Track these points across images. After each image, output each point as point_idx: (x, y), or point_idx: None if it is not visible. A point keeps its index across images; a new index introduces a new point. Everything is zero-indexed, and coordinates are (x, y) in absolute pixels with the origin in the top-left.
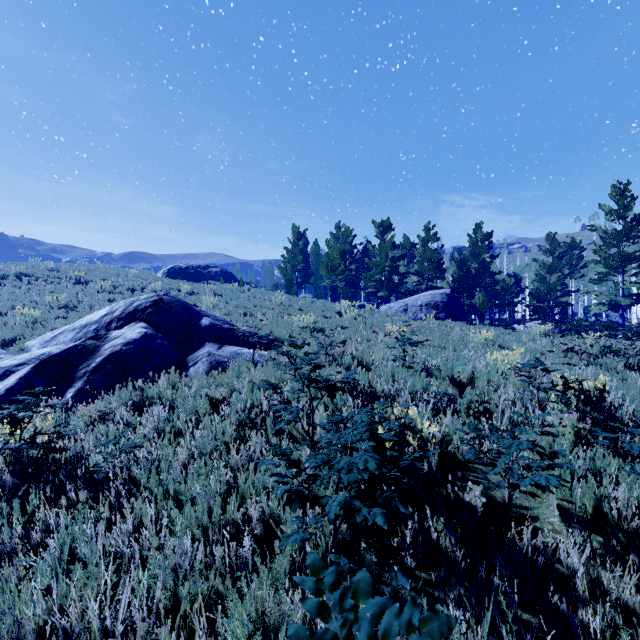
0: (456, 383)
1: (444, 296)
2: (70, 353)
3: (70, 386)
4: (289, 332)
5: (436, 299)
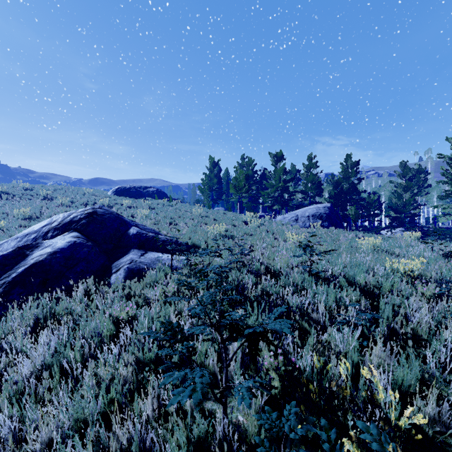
0: (366, 294)
1: (326, 209)
2: None
3: None
4: (205, 239)
5: (320, 211)
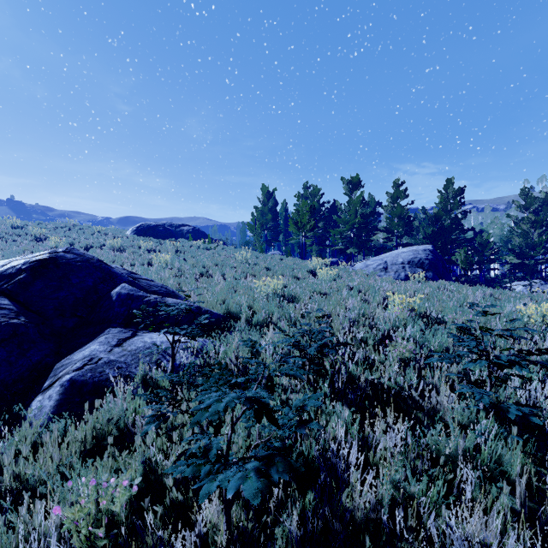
0: None
1: (428, 252)
2: None
3: None
4: (249, 302)
5: (420, 256)
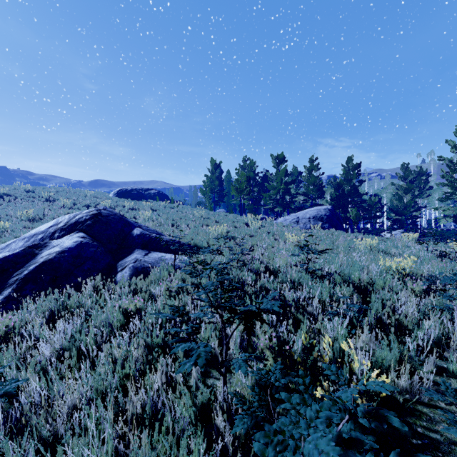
0: (359, 290)
1: (327, 211)
2: (7, 261)
3: None
4: (206, 240)
5: (321, 213)
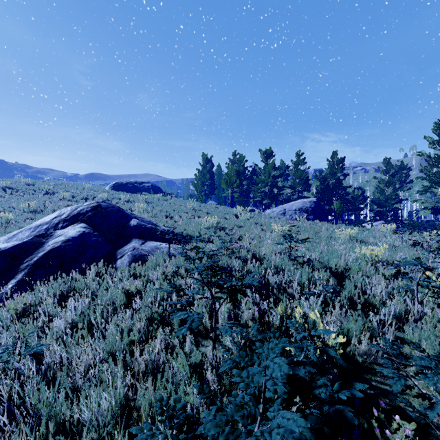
0: (335, 274)
1: (312, 203)
2: (18, 249)
3: (12, 277)
4: (198, 230)
5: (306, 205)
